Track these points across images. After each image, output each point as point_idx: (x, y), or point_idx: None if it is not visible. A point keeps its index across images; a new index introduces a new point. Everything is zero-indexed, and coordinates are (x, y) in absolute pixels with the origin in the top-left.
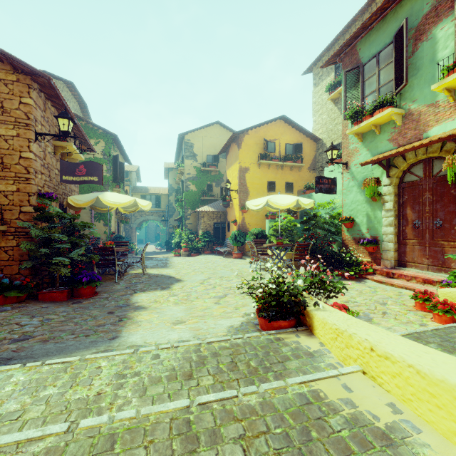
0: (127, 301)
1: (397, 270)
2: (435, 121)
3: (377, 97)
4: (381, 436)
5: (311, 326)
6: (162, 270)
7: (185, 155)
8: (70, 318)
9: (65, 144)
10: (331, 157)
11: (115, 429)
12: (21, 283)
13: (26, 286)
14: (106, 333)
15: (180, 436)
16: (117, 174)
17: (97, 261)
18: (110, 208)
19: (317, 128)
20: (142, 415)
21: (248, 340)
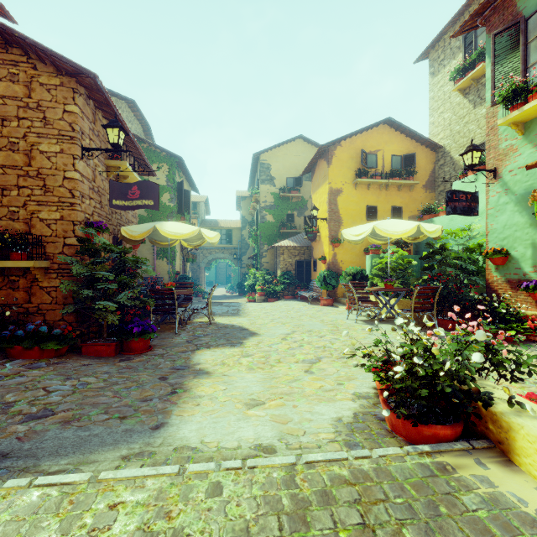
0: (187, 361)
1: None
2: None
3: None
4: None
5: (505, 445)
6: (233, 319)
7: (261, 179)
8: (110, 383)
9: (118, 164)
10: (471, 162)
11: None
12: (62, 332)
13: (67, 336)
14: (150, 414)
15: None
16: (183, 204)
17: (152, 306)
18: (171, 242)
19: (436, 132)
20: None
21: (383, 466)
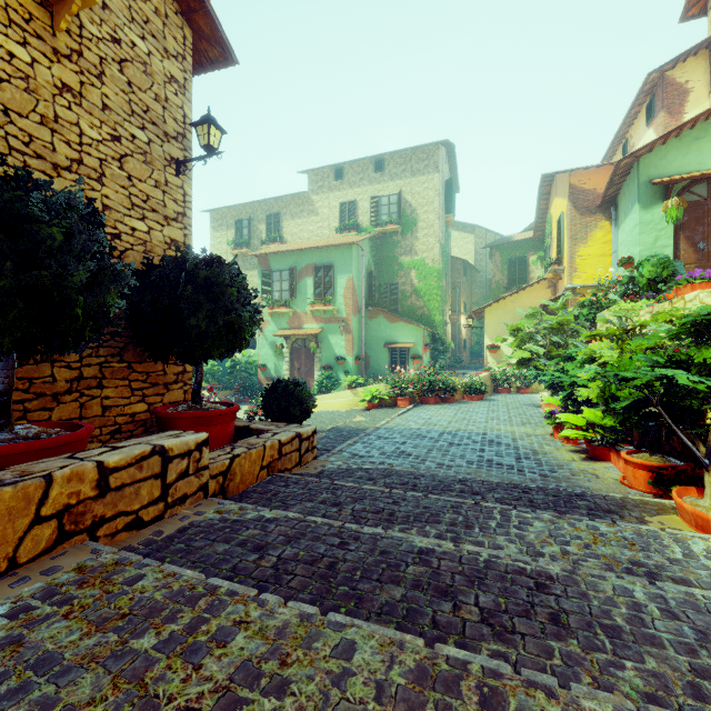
0: None
1: None
2: (307, 322)
3: (281, 296)
4: None
5: None
6: None
7: None
8: None
9: None
10: None
11: None
12: None
13: None
14: None
15: None
16: None
17: None
18: None
19: None
20: None
21: None
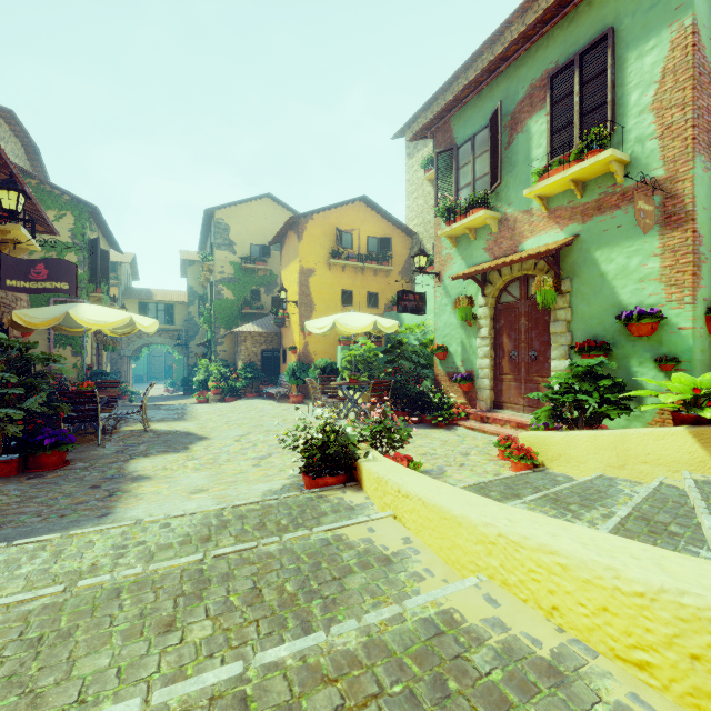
0: (121, 471)
1: (492, 413)
2: (530, 232)
3: (472, 192)
4: (384, 560)
5: (361, 480)
6: (177, 424)
7: (216, 243)
8: (28, 497)
9: (7, 227)
10: (419, 265)
11: (119, 584)
12: None
13: None
14: (92, 510)
15: (192, 581)
16: (98, 271)
17: (67, 412)
18: (86, 328)
19: (411, 217)
20: (150, 571)
21: (284, 501)
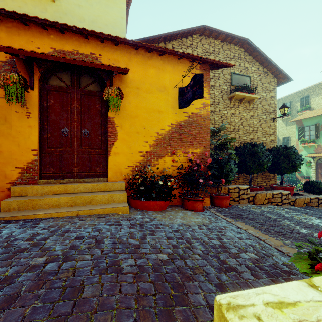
0: None
1: None
2: None
3: (309, 138)
4: None
5: None
6: None
7: None
8: None
9: None
10: None
11: None
12: None
13: None
14: None
15: None
16: None
17: None
18: None
19: None
20: None
21: None
